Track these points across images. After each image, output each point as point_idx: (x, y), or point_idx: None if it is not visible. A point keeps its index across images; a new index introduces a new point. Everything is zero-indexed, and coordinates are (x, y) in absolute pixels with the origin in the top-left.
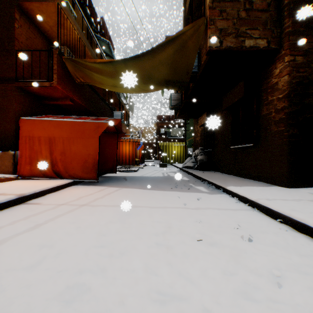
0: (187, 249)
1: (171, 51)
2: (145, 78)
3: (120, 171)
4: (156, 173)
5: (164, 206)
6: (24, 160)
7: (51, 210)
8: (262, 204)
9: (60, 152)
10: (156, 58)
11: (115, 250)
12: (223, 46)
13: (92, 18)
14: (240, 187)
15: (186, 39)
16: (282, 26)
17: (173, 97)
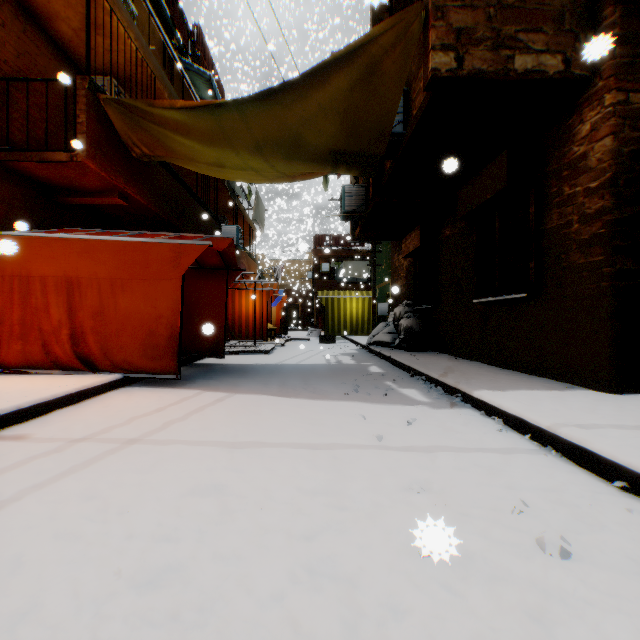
0: (396, 589)
1: (345, 82)
2: (288, 147)
3: (233, 353)
4: (311, 358)
5: (329, 443)
6: (8, 330)
7: (48, 457)
8: (570, 439)
9: (92, 311)
10: (311, 100)
11: (187, 598)
12: (465, 69)
13: (175, 23)
14: (503, 391)
15: (378, 56)
16: (599, 24)
17: (348, 194)
